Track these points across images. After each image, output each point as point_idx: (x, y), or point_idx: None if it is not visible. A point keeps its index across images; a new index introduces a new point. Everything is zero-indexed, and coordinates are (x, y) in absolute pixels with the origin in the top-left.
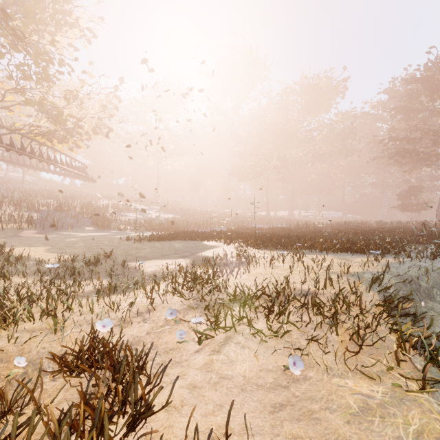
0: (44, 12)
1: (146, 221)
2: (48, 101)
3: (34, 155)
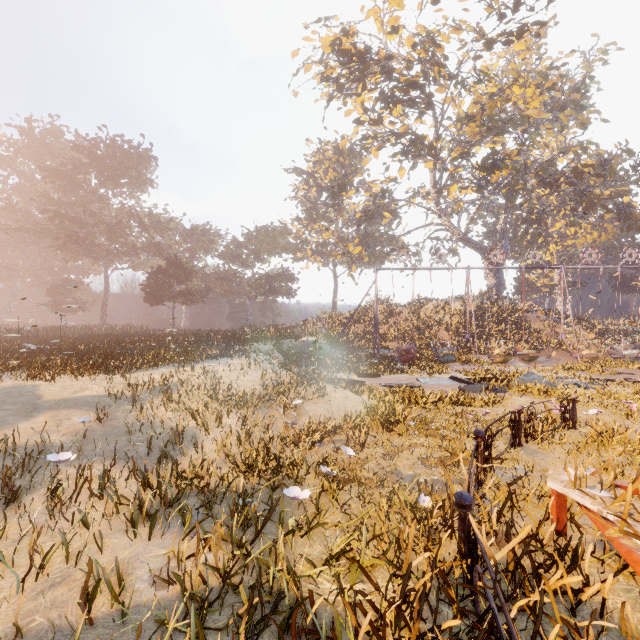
0: None
1: None
2: None
3: None
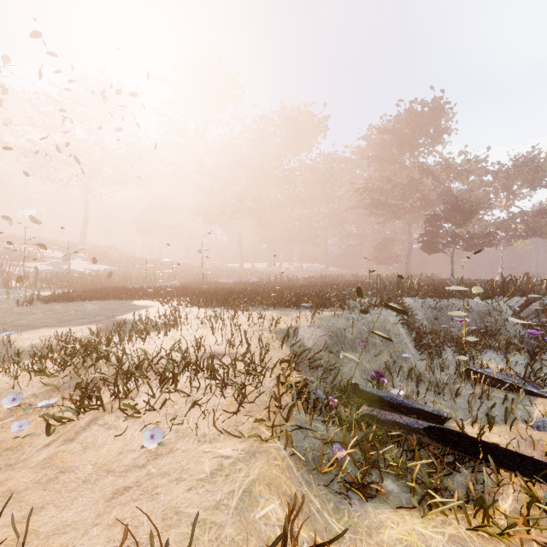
0: None
1: (57, 274)
2: None
3: None
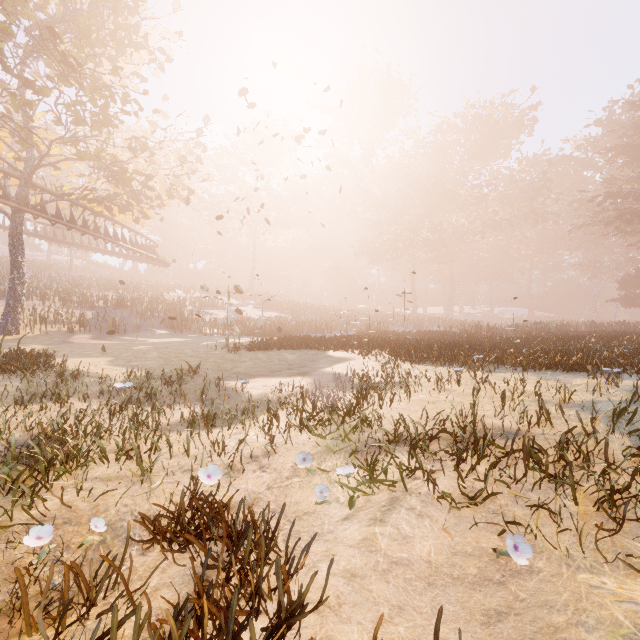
0: (103, 28)
1: (239, 321)
2: (107, 153)
3: (87, 230)
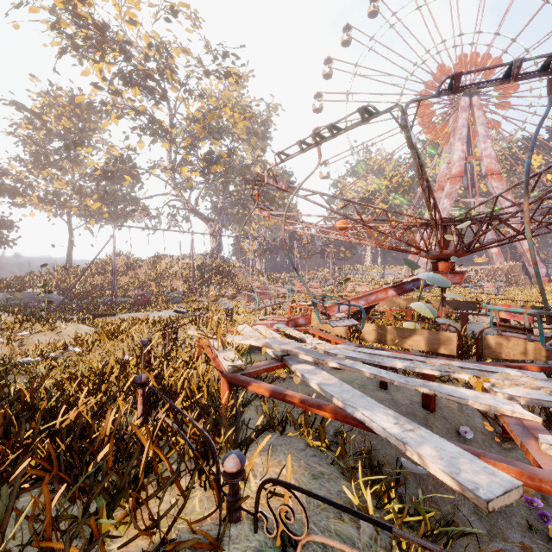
0: None
1: None
2: None
3: None
